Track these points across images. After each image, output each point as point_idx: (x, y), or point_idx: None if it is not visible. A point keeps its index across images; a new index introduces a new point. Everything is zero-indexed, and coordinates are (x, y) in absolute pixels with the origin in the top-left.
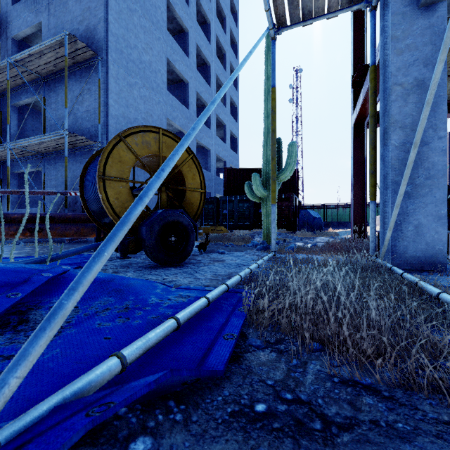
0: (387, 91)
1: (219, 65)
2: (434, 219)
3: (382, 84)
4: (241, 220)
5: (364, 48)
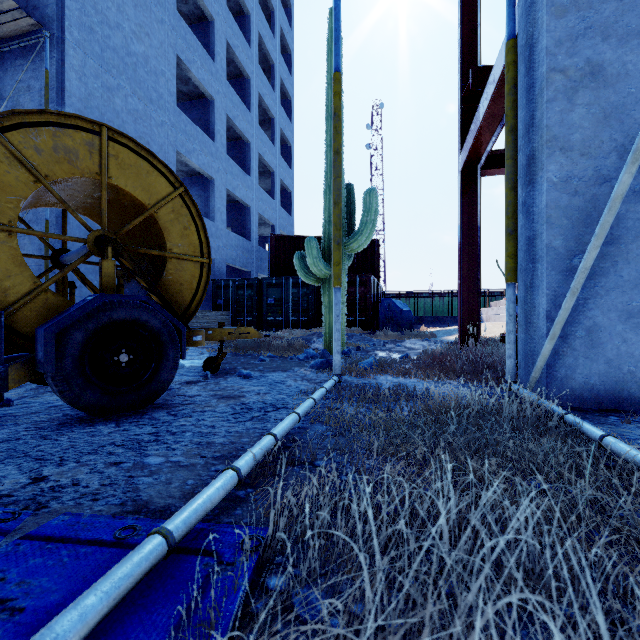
0: (535, 85)
1: (263, 81)
2: (620, 317)
3: (523, 77)
4: (295, 314)
5: (477, 53)
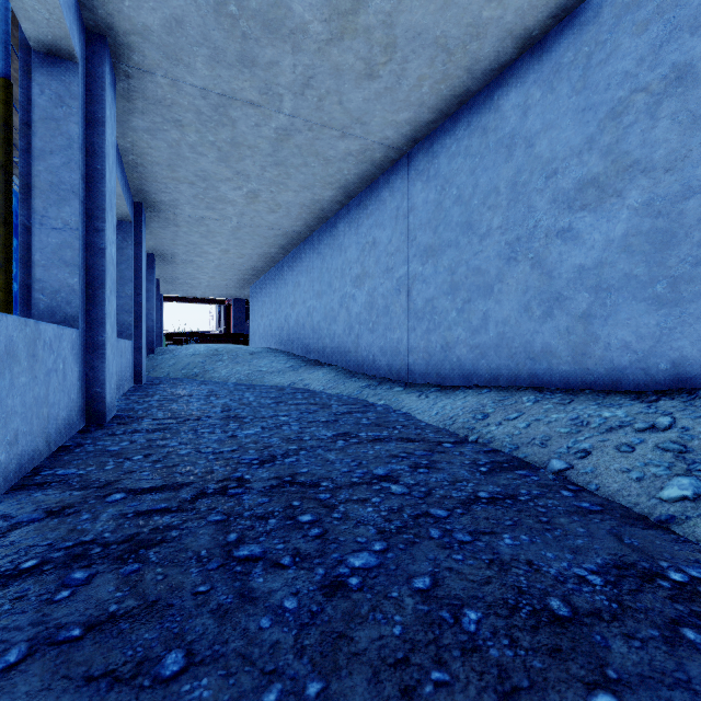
0: None
1: None
2: None
3: None
4: None
5: None
